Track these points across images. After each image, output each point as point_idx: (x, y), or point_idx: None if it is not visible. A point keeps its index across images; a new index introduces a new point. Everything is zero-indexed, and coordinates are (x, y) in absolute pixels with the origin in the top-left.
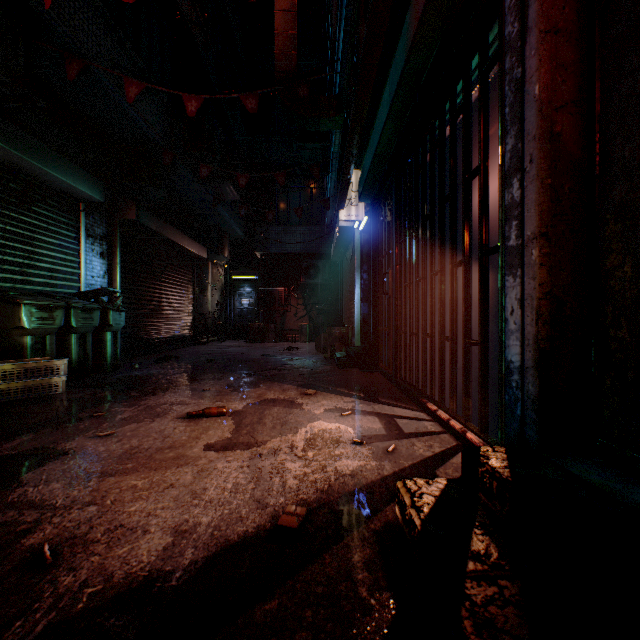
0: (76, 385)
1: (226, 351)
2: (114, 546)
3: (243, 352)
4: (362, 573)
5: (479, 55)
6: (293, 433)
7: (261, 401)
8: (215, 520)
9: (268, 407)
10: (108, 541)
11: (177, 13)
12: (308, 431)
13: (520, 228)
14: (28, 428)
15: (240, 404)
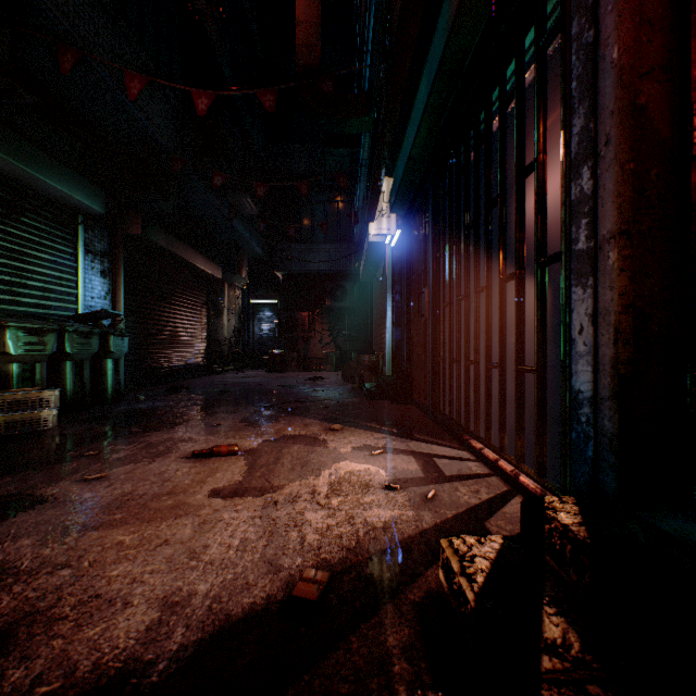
0: (70, 419)
1: (243, 381)
2: (84, 625)
3: (262, 382)
4: (399, 664)
5: (535, 28)
6: (315, 476)
7: (279, 438)
8: (215, 588)
9: (287, 445)
10: (77, 618)
11: (188, 4)
12: (333, 473)
13: (592, 227)
14: (6, 470)
15: (255, 441)
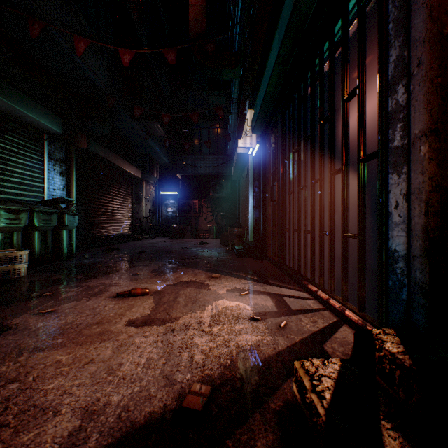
0: (37, 270)
1: (155, 245)
2: (21, 431)
3: (167, 246)
4: None
5: None
6: (201, 310)
7: (177, 283)
8: (125, 399)
9: (182, 288)
10: (17, 425)
11: None
12: (214, 308)
13: (406, 129)
14: None
15: (161, 285)
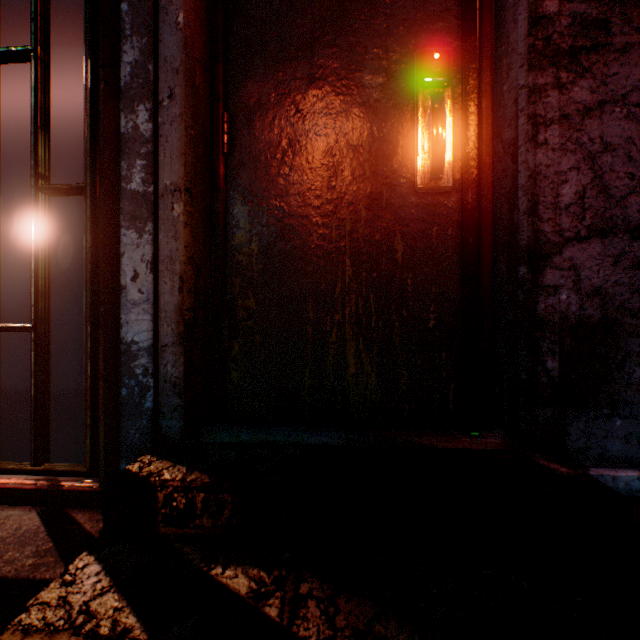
0: None
1: None
2: None
3: None
4: None
5: None
6: None
7: None
8: None
9: None
10: None
11: None
12: None
13: (153, 172)
14: None
15: None
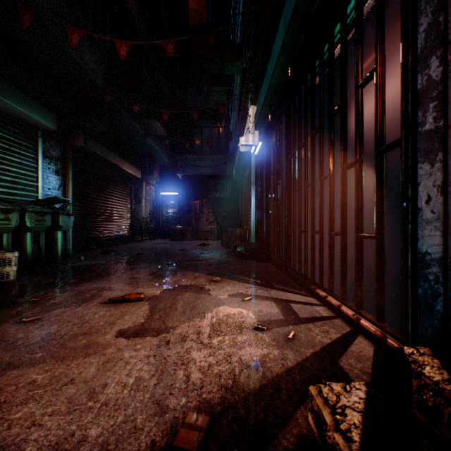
0: (28, 273)
1: (154, 247)
2: None
3: (167, 247)
4: None
5: None
6: (200, 318)
7: (175, 287)
8: (104, 433)
9: (181, 292)
10: None
11: None
12: (214, 316)
13: (441, 108)
14: None
15: (157, 290)
